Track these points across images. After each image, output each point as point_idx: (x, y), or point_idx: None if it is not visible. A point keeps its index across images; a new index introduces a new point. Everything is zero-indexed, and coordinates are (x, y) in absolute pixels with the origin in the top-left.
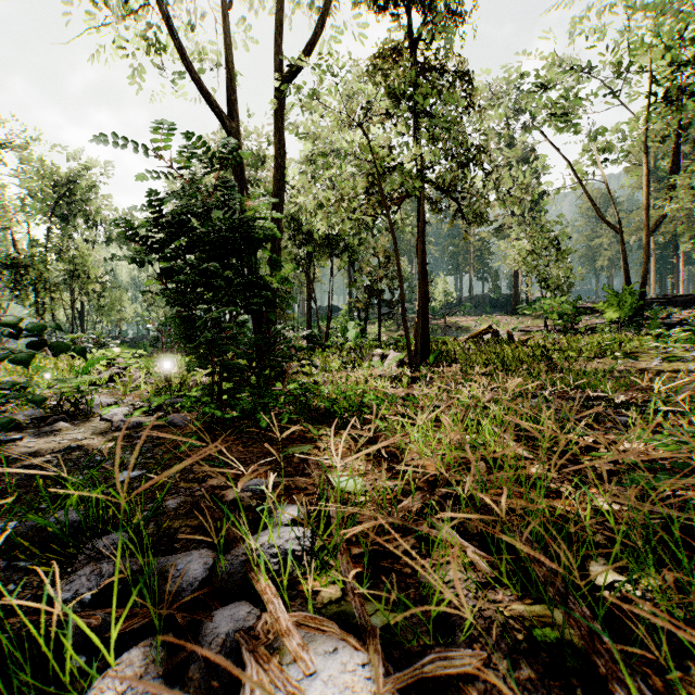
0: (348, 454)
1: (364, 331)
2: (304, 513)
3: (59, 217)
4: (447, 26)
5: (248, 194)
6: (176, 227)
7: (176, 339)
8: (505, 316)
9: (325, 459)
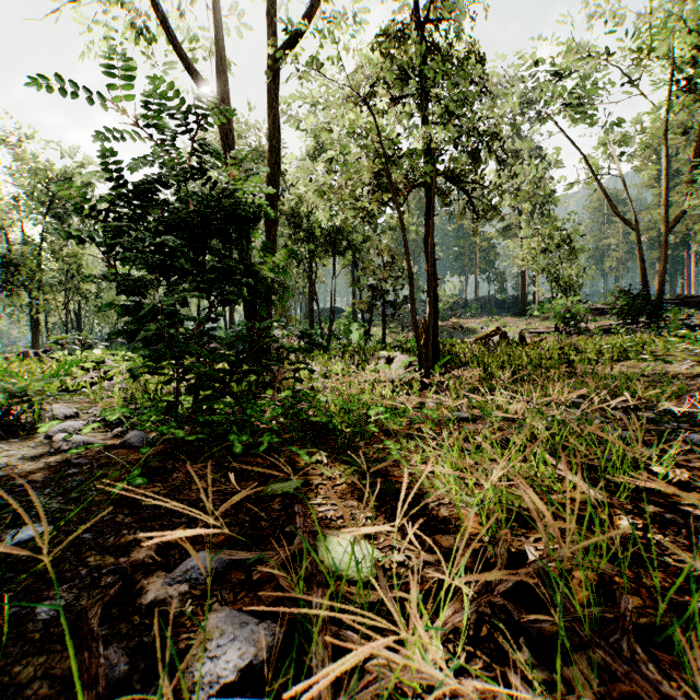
0: (349, 495)
1: (368, 333)
2: (267, 644)
3: (54, 216)
4: (458, 3)
5: (228, 162)
6: (140, 201)
7: (114, 335)
8: (512, 318)
9: (316, 505)
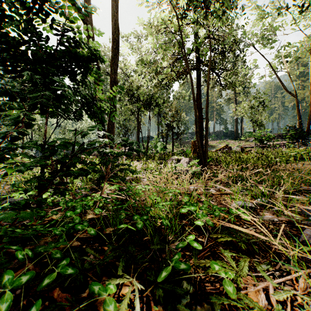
0: None
1: (165, 147)
2: None
3: None
4: None
5: None
6: None
7: None
8: (231, 140)
9: None
